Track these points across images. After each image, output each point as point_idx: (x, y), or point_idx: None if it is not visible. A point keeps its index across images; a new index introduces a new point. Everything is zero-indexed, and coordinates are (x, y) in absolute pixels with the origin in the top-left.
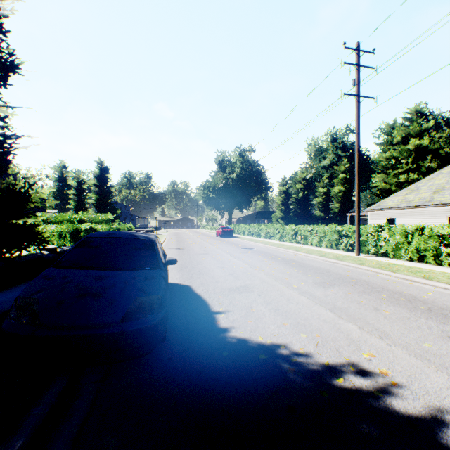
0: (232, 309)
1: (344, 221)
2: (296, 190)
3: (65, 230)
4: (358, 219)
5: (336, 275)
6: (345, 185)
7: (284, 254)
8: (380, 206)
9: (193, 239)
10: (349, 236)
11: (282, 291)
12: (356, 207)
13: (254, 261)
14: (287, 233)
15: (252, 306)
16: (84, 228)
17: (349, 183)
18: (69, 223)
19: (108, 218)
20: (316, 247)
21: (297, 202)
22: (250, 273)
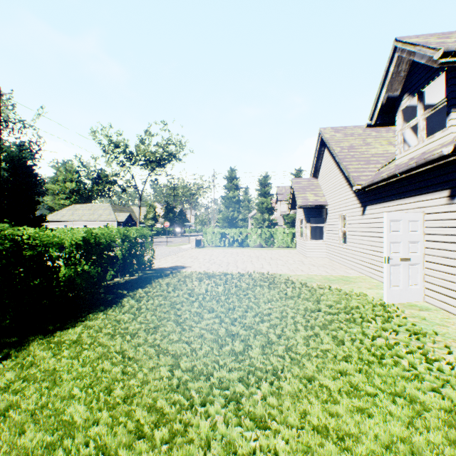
0: None
1: None
2: None
3: None
4: None
5: None
6: None
7: None
8: None
9: None
10: None
11: None
12: None
13: None
14: None
15: None
16: None
17: None
18: None
19: None
20: None
21: None
22: None
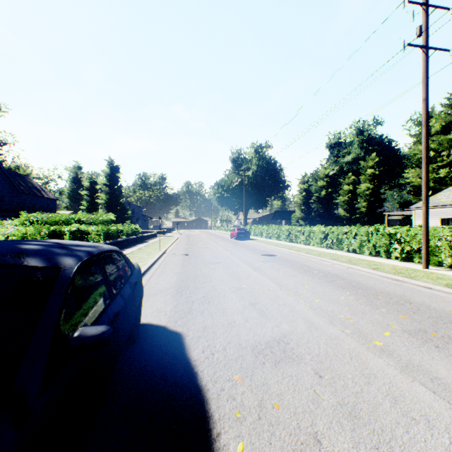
0: (268, 446)
1: (372, 221)
2: (318, 188)
3: (33, 233)
4: (427, 218)
5: (428, 310)
6: (373, 182)
7: (318, 264)
8: (430, 203)
9: (204, 242)
10: (405, 241)
11: (361, 360)
12: (423, 201)
13: (283, 276)
14: (315, 236)
15: (319, 436)
16: (65, 230)
17: (378, 180)
18: (66, 224)
19: (110, 218)
20: (354, 253)
21: (319, 201)
22: (283, 303)
